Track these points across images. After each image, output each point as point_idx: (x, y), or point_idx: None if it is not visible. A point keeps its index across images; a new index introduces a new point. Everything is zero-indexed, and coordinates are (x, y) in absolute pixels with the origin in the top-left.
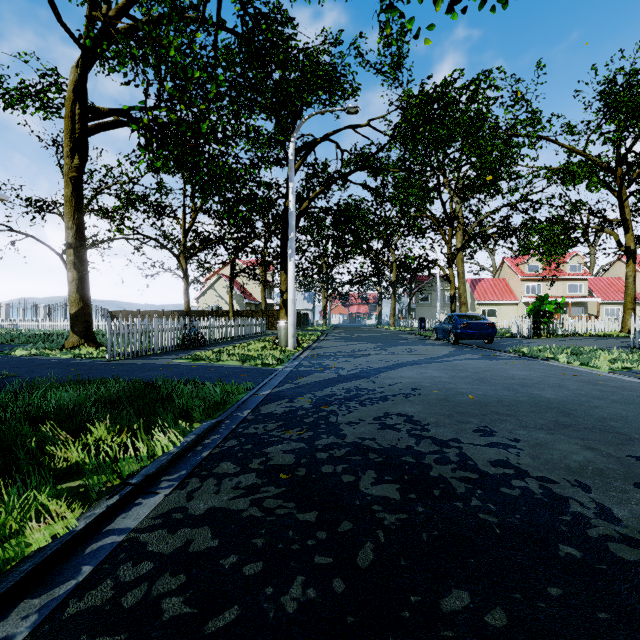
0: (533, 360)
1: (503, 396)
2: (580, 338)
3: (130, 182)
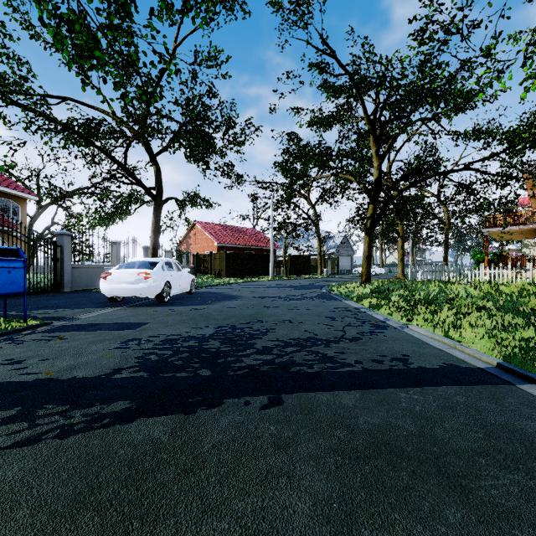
0: None
1: None
2: None
3: None
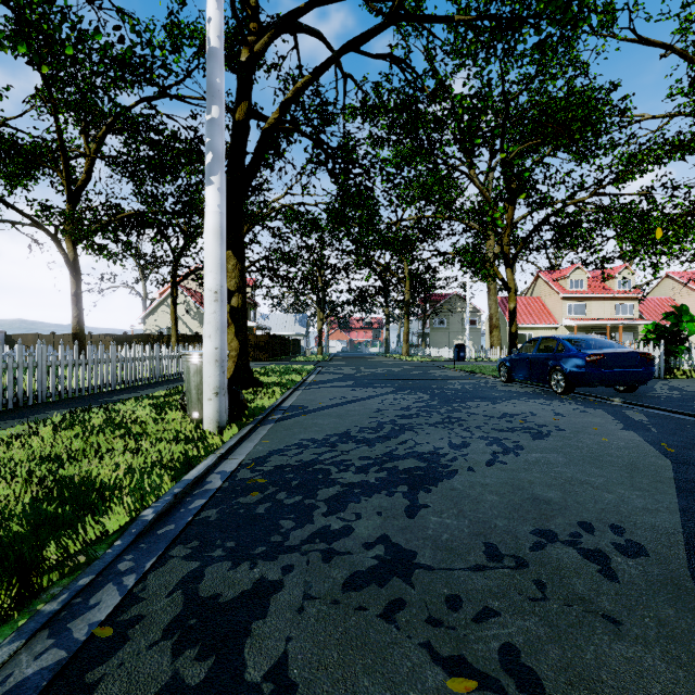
0: None
1: None
2: None
3: (3, 125)
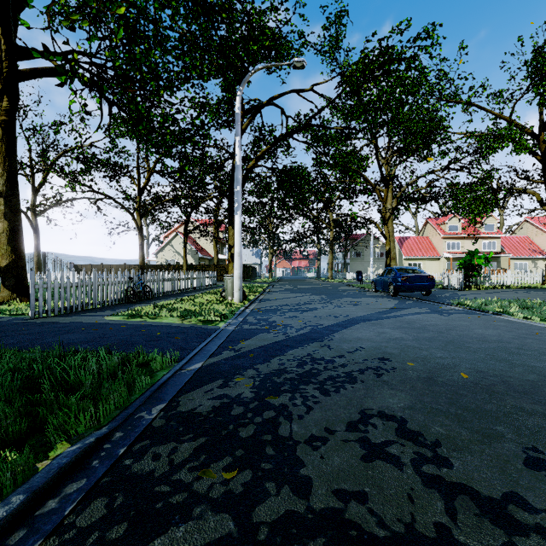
0: (484, 314)
1: (502, 372)
2: (509, 290)
3: (90, 145)
